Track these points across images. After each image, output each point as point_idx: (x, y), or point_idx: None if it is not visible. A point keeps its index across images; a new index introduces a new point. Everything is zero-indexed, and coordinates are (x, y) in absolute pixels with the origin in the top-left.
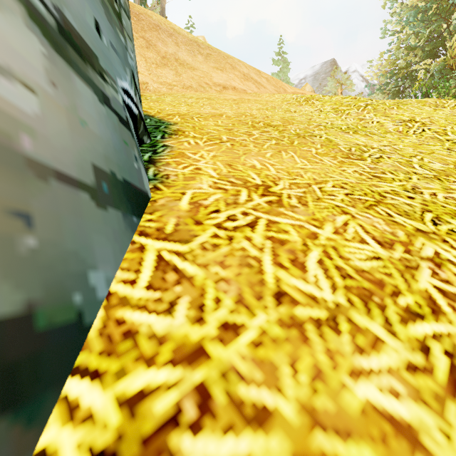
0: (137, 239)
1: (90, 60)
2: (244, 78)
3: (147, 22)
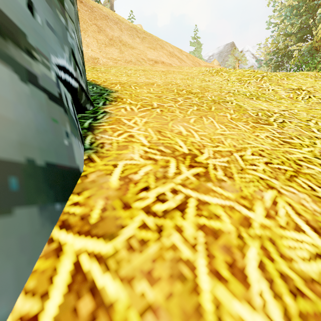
0: (57, 235)
1: (14, 37)
2: (170, 55)
3: (99, 13)
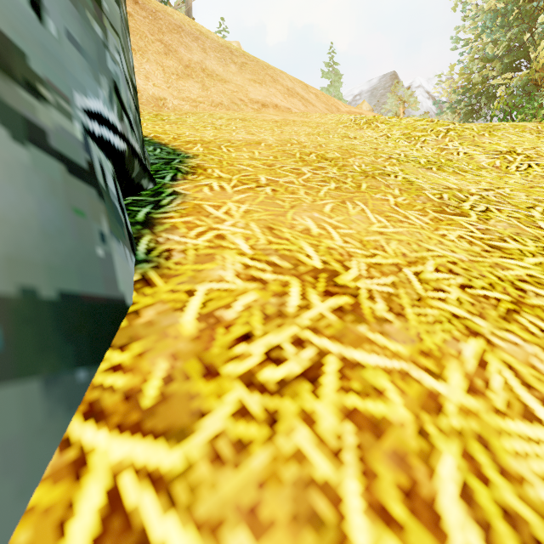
0: (77, 432)
1: (1, 58)
2: (287, 93)
3: (167, 22)
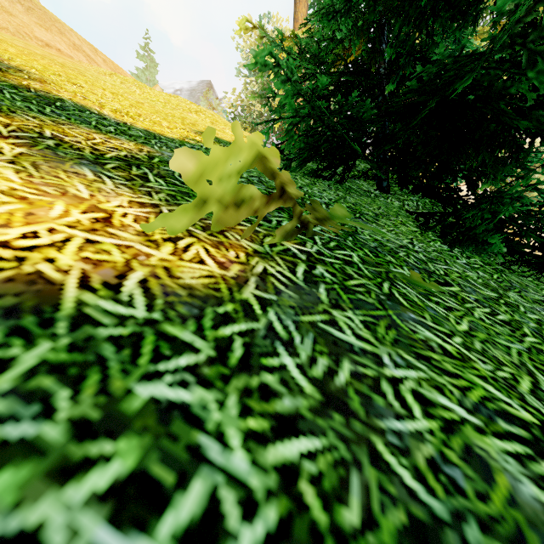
0: None
1: None
2: (73, 47)
3: None
